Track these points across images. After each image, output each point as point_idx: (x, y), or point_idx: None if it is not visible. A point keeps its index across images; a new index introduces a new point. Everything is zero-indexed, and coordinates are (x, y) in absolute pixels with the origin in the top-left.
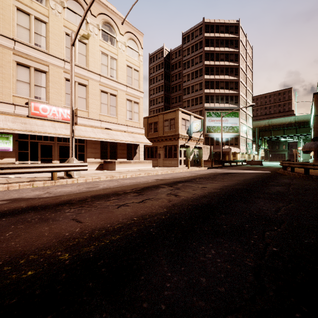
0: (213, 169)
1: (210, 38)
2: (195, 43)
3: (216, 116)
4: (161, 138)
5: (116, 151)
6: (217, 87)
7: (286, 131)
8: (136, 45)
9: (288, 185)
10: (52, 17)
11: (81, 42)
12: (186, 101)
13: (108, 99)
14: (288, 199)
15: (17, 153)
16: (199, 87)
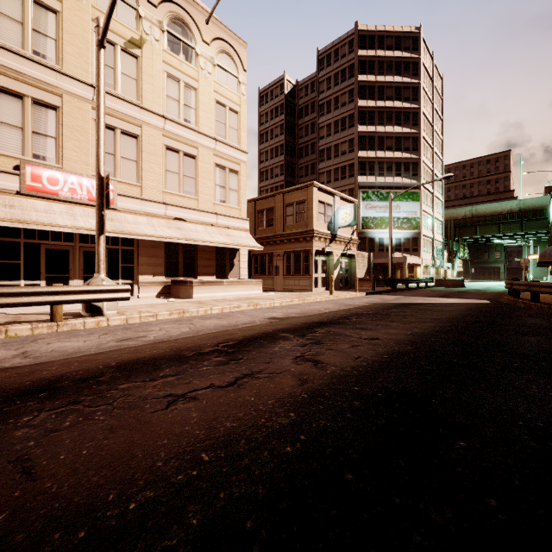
0: (377, 295)
1: (369, 58)
2: (340, 68)
3: (380, 198)
4: (280, 238)
5: (194, 262)
6: (381, 146)
7: (503, 227)
8: (234, 65)
9: (551, 332)
10: (69, 2)
11: (127, 53)
12: (325, 173)
13: (180, 164)
14: None
15: None
16: (348, 147)
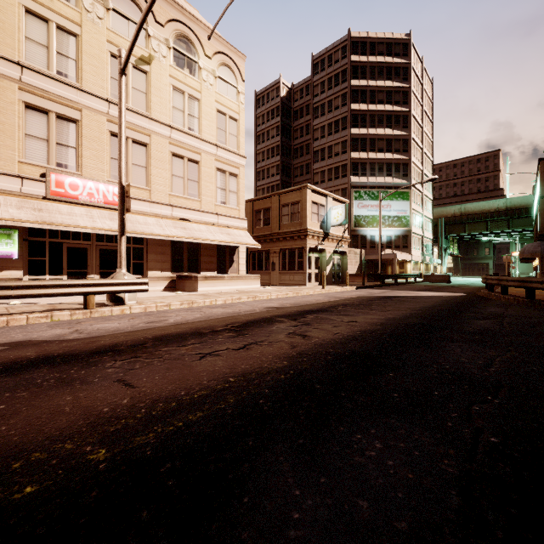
0: (366, 289)
1: (361, 63)
2: (334, 73)
3: (371, 198)
4: (277, 236)
5: (198, 259)
6: (373, 148)
7: (491, 225)
8: (234, 76)
9: (501, 317)
10: (87, 26)
11: (137, 69)
12: (319, 173)
13: (185, 169)
14: (505, 344)
15: (25, 262)
16: (341, 148)
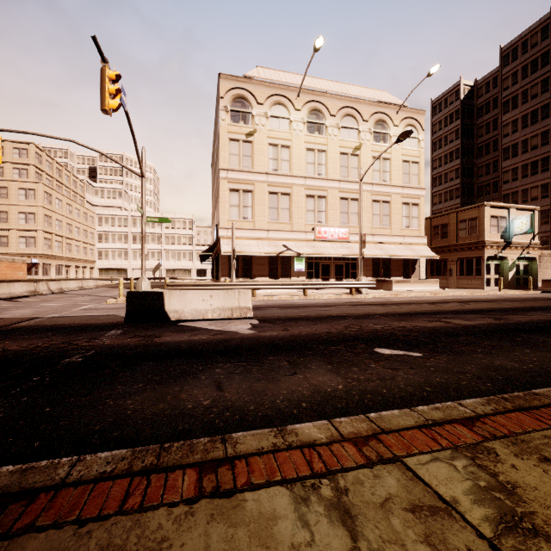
0: None
1: None
2: (530, 59)
3: None
4: (454, 247)
5: (389, 268)
6: None
7: None
8: (415, 130)
9: None
10: (330, 143)
11: (353, 155)
12: (510, 171)
13: (380, 208)
14: None
15: (306, 273)
16: (541, 140)
